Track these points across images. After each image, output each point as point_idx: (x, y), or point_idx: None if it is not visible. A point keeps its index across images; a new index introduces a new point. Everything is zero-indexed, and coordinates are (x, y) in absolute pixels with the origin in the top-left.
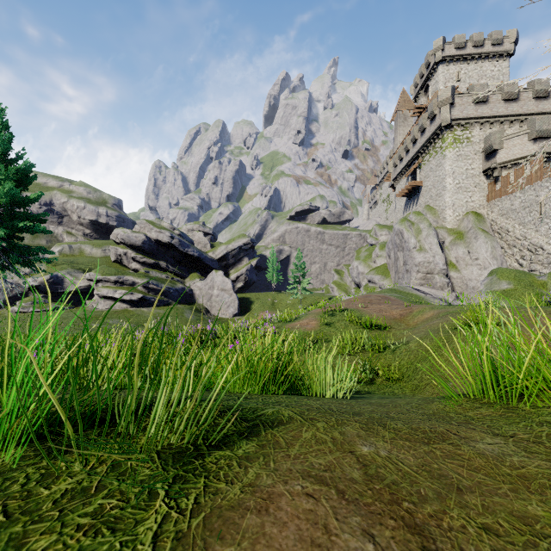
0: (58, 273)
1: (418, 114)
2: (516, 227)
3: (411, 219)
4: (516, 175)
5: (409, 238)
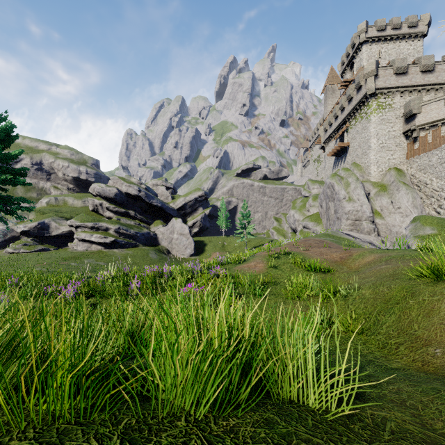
0: (45, 220)
1: (345, 87)
2: (434, 180)
3: (340, 175)
4: (434, 135)
5: (339, 190)
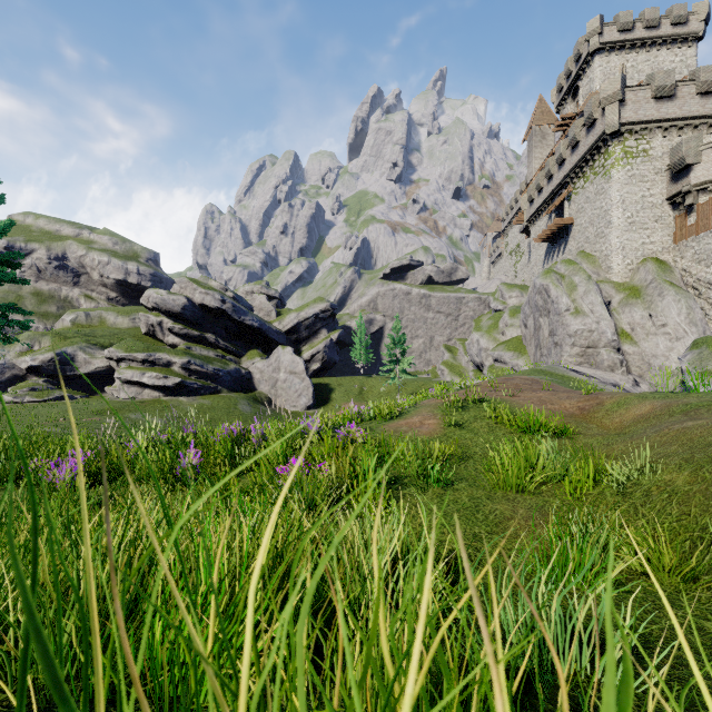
0: (67, 349)
1: (564, 128)
2: None
3: (559, 271)
4: None
5: (558, 296)
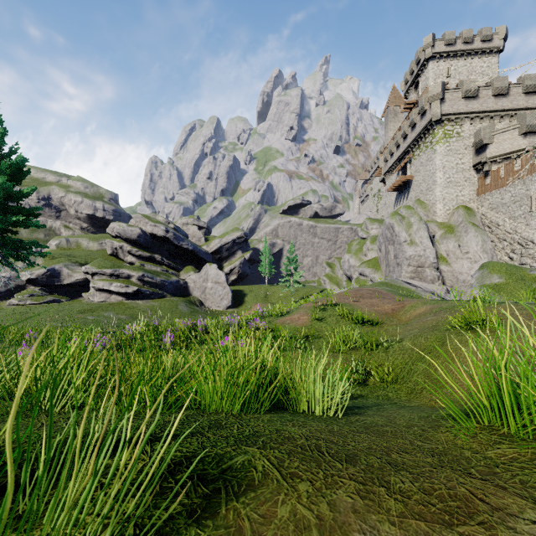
0: (55, 266)
1: (409, 110)
2: (507, 221)
3: (401, 213)
4: (507, 169)
5: (400, 231)
